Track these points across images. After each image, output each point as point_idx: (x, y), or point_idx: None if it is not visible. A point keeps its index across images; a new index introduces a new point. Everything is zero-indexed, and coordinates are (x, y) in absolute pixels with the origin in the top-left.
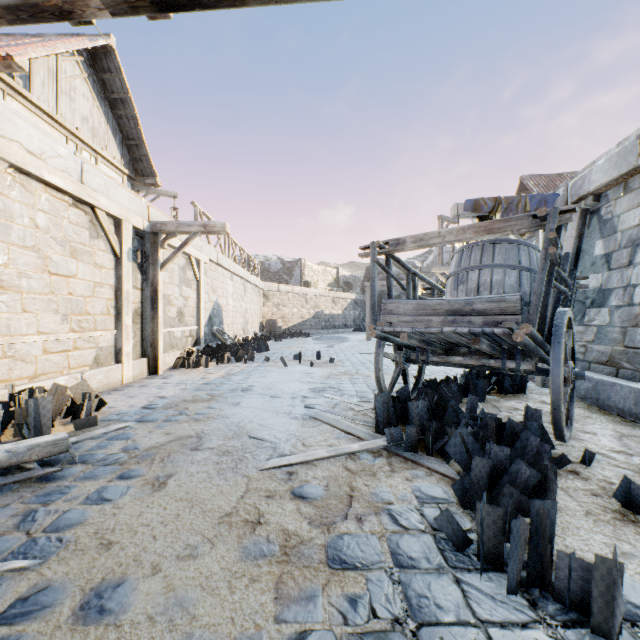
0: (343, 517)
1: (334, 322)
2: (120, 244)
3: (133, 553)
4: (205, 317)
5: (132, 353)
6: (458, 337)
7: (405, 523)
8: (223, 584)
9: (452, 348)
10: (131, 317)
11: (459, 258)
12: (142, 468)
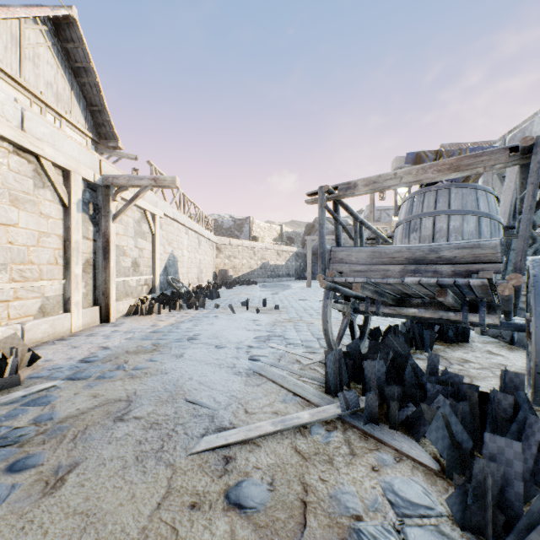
0: None
1: (278, 272)
2: (69, 195)
3: None
4: (161, 267)
5: (83, 302)
6: (418, 288)
7: None
8: None
9: (404, 299)
10: (81, 267)
11: (410, 205)
12: (44, 452)
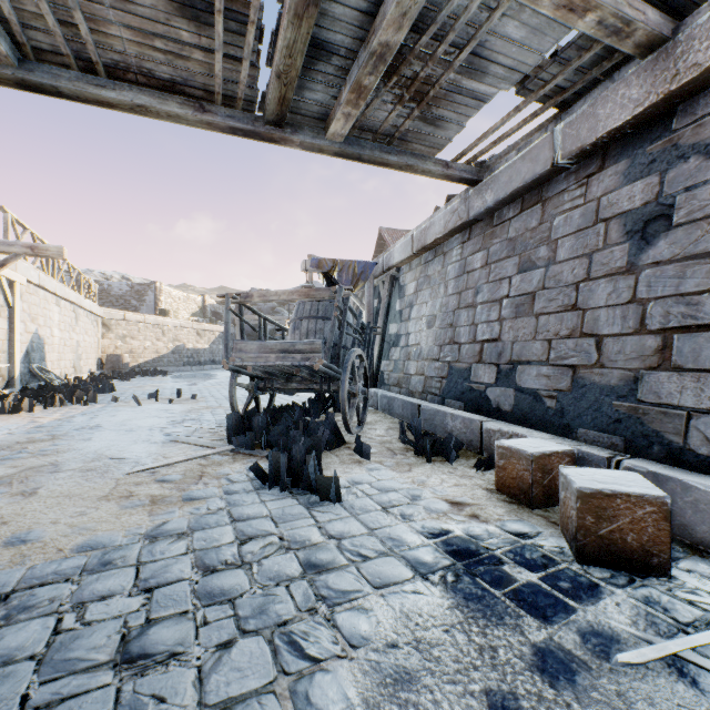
0: (195, 484)
1: (199, 358)
2: None
3: (31, 522)
4: (20, 352)
5: None
6: (289, 368)
7: (236, 480)
8: (112, 518)
9: (291, 377)
10: None
11: (297, 309)
12: (3, 489)
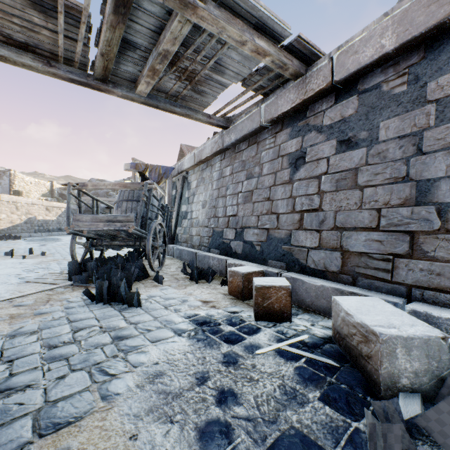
0: (44, 305)
1: (48, 226)
2: None
3: None
4: None
5: None
6: (113, 232)
7: (74, 301)
8: None
9: (115, 238)
10: None
11: (120, 195)
12: None
